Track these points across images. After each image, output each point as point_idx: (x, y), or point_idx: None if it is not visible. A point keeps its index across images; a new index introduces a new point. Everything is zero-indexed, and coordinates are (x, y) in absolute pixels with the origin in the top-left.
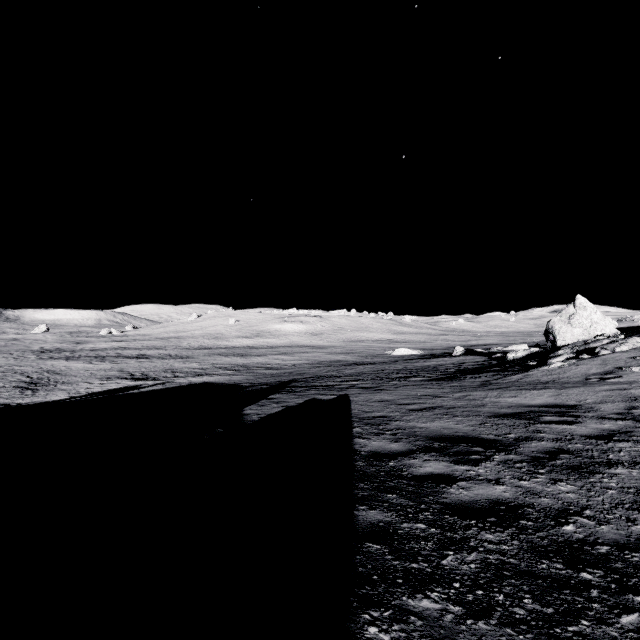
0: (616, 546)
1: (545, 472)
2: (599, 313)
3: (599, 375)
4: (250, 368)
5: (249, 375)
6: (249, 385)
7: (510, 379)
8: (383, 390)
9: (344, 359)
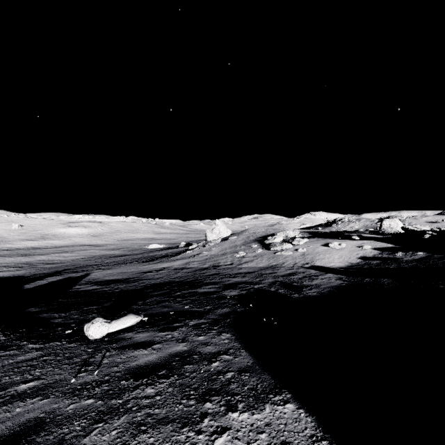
0: (115, 291)
1: (124, 284)
2: (223, 228)
3: (194, 255)
4: (33, 264)
5: (32, 269)
6: (30, 275)
7: (169, 259)
8: (111, 269)
9: (113, 253)
